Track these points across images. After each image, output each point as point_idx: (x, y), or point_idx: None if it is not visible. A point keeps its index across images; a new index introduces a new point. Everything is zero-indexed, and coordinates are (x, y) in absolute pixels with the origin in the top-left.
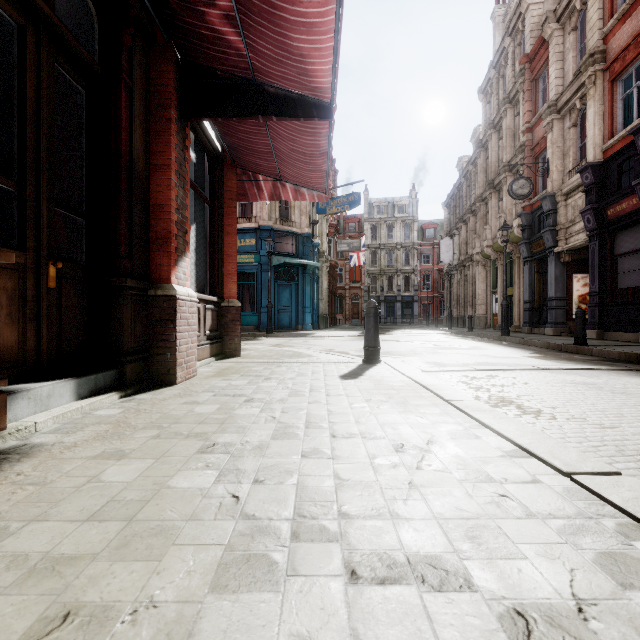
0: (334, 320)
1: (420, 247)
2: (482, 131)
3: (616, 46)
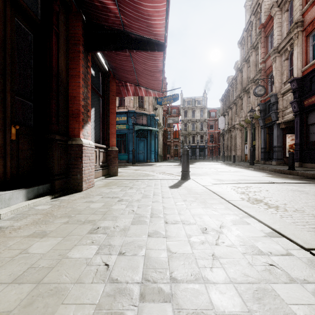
0: (165, 157)
1: (208, 121)
2: (239, 63)
3: (309, 18)
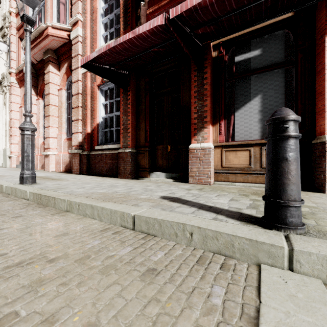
0: None
1: None
2: None
3: None
